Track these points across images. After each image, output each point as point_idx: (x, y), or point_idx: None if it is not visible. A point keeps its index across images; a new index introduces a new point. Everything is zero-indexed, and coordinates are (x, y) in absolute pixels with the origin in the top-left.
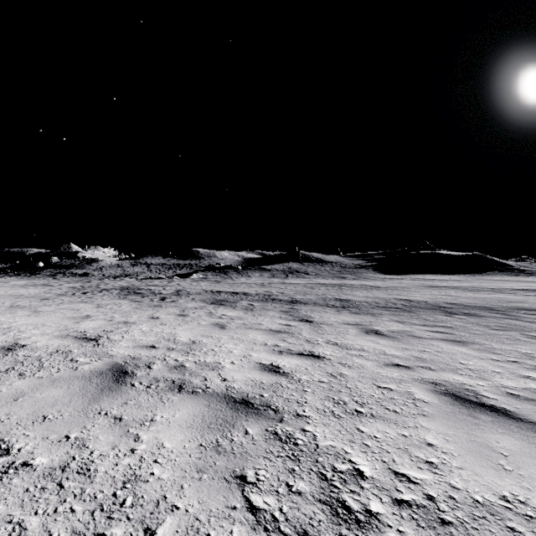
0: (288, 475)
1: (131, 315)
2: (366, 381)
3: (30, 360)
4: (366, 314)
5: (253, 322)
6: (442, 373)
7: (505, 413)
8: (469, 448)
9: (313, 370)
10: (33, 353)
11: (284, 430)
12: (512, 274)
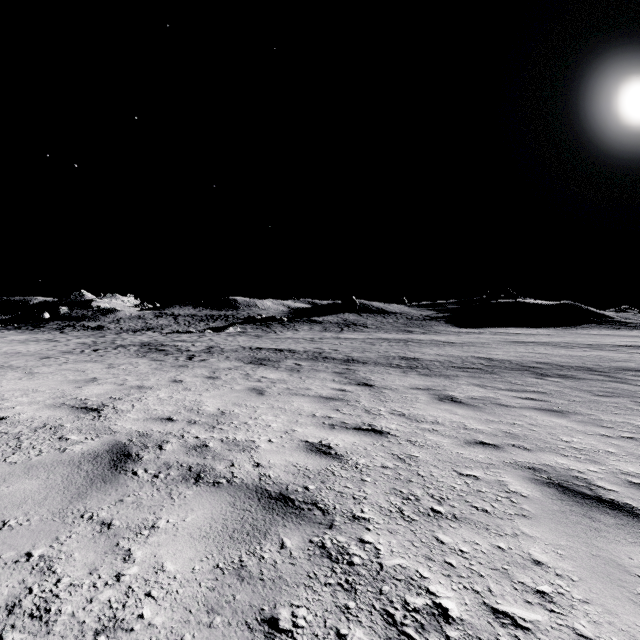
0: (339, 616)
1: (149, 377)
2: (443, 466)
3: (6, 438)
4: (438, 376)
5: (299, 387)
6: (541, 455)
7: (632, 512)
8: (592, 568)
9: (374, 451)
10: (13, 428)
11: (335, 542)
12: (611, 327)
